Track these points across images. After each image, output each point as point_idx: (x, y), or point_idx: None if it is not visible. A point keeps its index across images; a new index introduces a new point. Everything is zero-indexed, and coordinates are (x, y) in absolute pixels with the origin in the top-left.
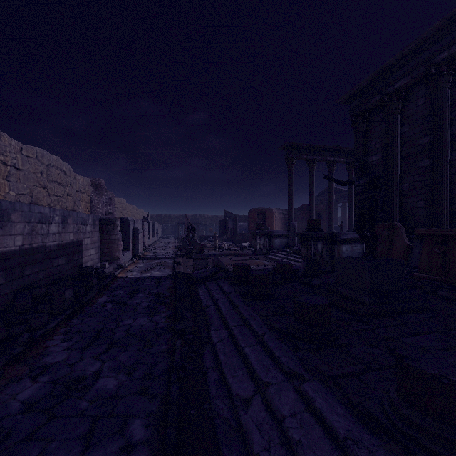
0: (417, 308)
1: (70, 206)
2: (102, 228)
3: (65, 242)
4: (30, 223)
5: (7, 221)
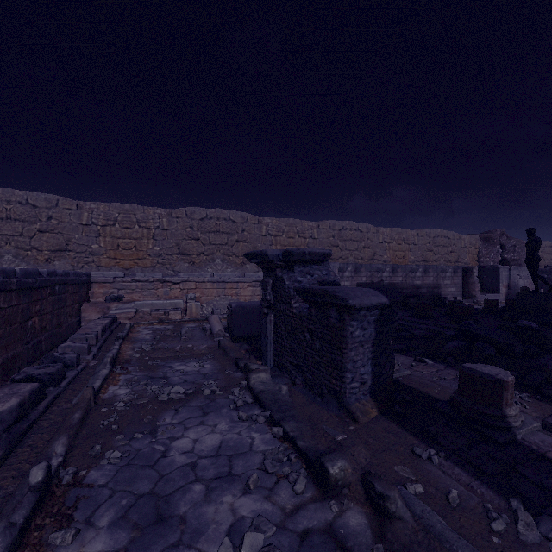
0: (549, 324)
1: (453, 260)
2: (464, 274)
3: (426, 281)
4: (405, 272)
5: (395, 271)
